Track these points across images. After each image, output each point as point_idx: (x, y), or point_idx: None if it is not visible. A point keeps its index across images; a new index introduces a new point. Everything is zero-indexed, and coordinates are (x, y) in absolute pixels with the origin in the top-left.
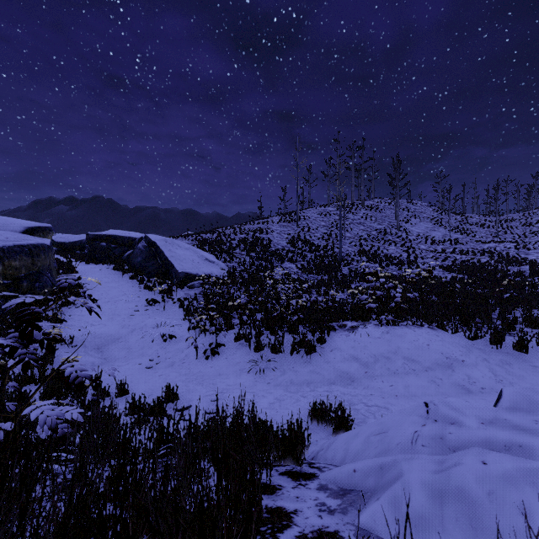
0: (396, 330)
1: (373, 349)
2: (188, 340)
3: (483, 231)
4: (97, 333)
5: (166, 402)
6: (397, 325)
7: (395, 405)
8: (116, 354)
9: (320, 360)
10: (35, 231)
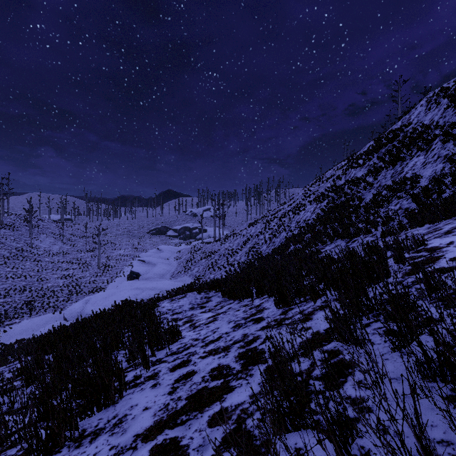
0: (34, 318)
1: (27, 325)
2: None
3: (83, 240)
4: None
5: None
6: (34, 316)
7: None
8: None
9: (11, 333)
10: None
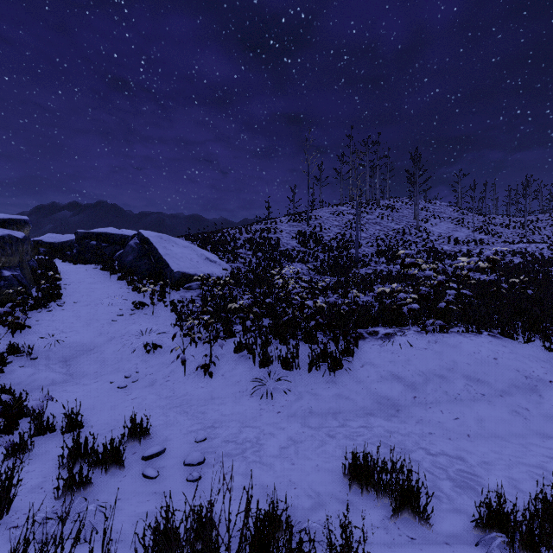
0: (446, 339)
1: (420, 364)
2: (176, 351)
3: (509, 231)
4: (66, 341)
5: (123, 449)
6: (446, 332)
7: (473, 453)
8: (86, 368)
9: (348, 378)
10: (7, 223)
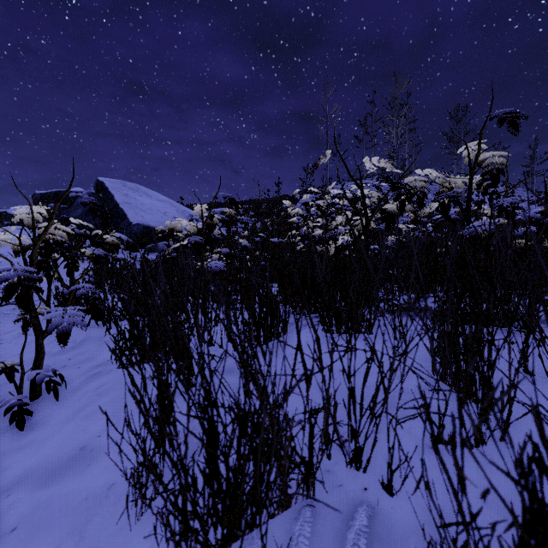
0: None
1: None
2: None
3: None
4: None
5: None
6: None
7: None
8: None
9: None
10: None
